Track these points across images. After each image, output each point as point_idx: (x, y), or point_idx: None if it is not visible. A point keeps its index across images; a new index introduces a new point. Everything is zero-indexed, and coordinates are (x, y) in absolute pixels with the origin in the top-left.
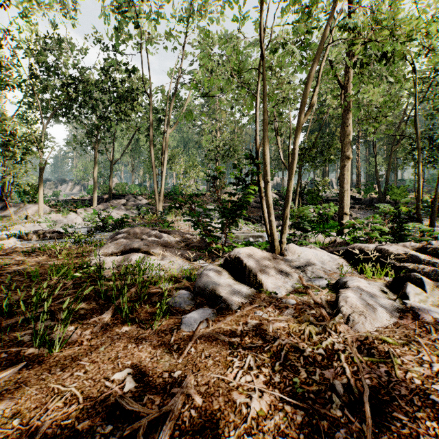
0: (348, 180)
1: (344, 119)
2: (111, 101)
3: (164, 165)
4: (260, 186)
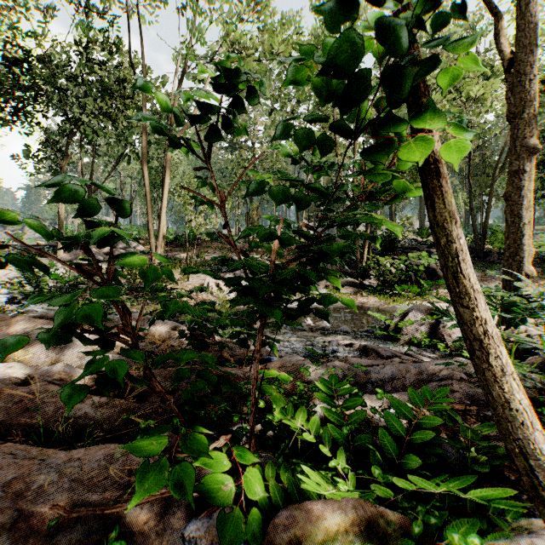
0: (530, 199)
1: (522, 64)
2: (86, 96)
3: (164, 192)
4: (439, 157)
